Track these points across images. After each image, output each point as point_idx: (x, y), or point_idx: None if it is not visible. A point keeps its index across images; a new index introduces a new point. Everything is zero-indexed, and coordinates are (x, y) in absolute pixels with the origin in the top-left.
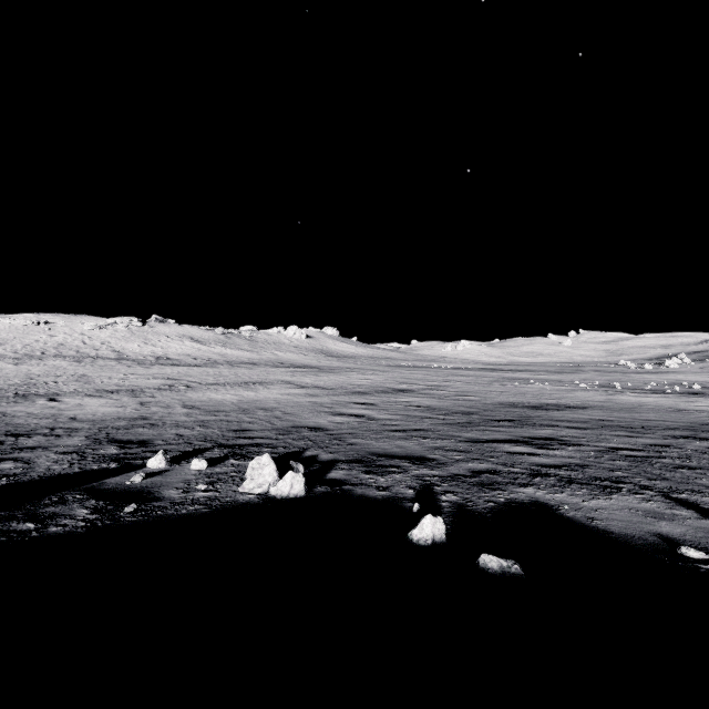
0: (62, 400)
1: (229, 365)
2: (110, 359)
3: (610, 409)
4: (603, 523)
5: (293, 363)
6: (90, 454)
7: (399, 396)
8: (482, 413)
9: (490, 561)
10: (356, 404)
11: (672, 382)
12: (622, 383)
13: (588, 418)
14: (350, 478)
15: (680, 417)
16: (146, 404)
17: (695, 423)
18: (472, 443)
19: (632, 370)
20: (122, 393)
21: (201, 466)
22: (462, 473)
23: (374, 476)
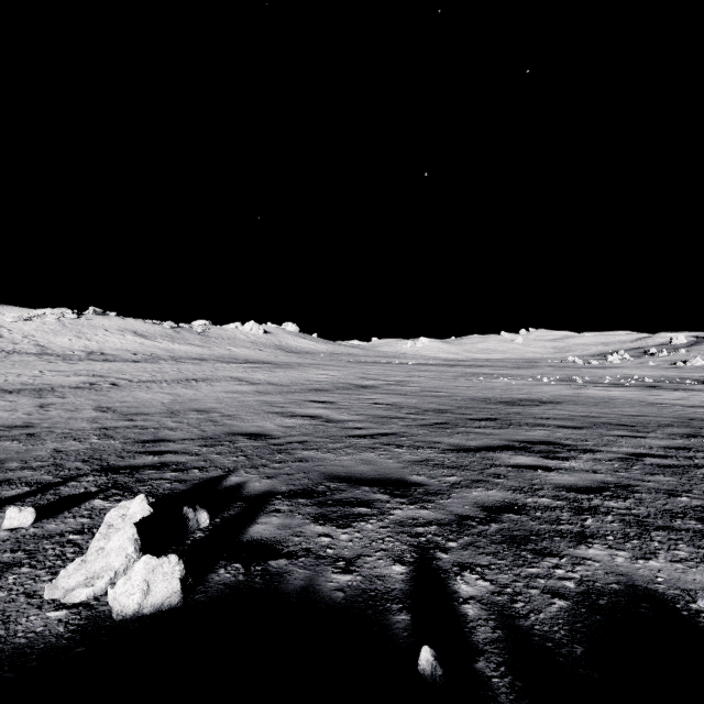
0: None
1: (174, 360)
2: (29, 354)
3: (586, 404)
4: None
5: (247, 359)
6: None
7: (362, 392)
8: (456, 411)
9: None
10: (312, 403)
11: (624, 376)
12: (580, 378)
13: (571, 414)
14: (288, 535)
15: (660, 411)
16: (47, 407)
17: (681, 418)
18: (461, 453)
19: (581, 365)
20: (23, 393)
21: (21, 521)
22: (470, 513)
23: (330, 529)
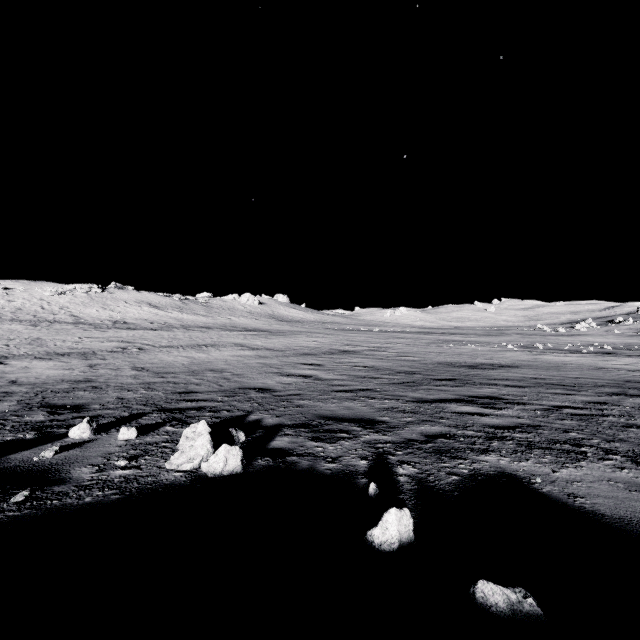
0: (9, 363)
1: (185, 328)
2: (67, 323)
3: (539, 368)
4: (587, 501)
5: (245, 327)
6: (11, 422)
7: (345, 356)
8: (424, 373)
9: (492, 593)
10: (304, 365)
11: (585, 343)
12: (543, 345)
13: (522, 376)
14: (295, 446)
15: (603, 374)
16: (95, 367)
17: (618, 380)
18: (419, 403)
19: (548, 333)
20: (73, 356)
21: (129, 436)
22: (415, 438)
23: (322, 444)
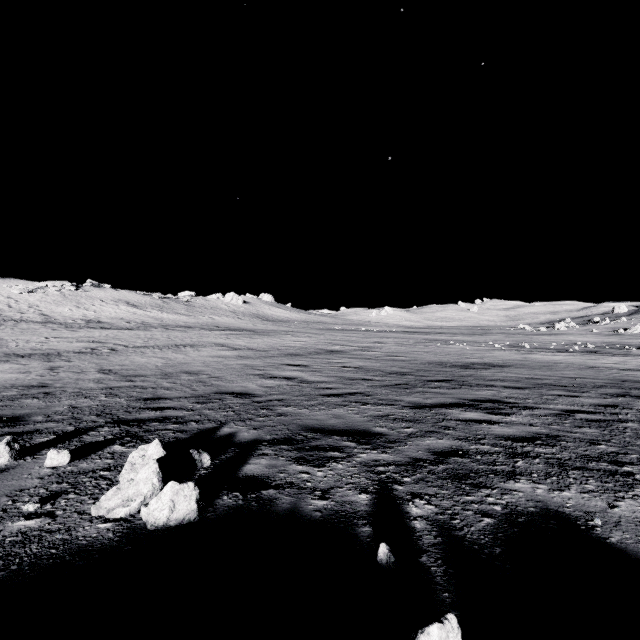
0: None
1: (163, 328)
2: (35, 322)
3: (531, 367)
4: None
5: (228, 327)
6: None
7: (332, 357)
8: (415, 373)
9: None
10: (288, 366)
11: (568, 342)
12: (528, 344)
13: (517, 376)
14: (274, 472)
15: (597, 374)
16: (56, 369)
17: (615, 380)
18: (418, 409)
19: (530, 332)
20: (34, 358)
21: (59, 461)
22: (423, 457)
23: (309, 468)
